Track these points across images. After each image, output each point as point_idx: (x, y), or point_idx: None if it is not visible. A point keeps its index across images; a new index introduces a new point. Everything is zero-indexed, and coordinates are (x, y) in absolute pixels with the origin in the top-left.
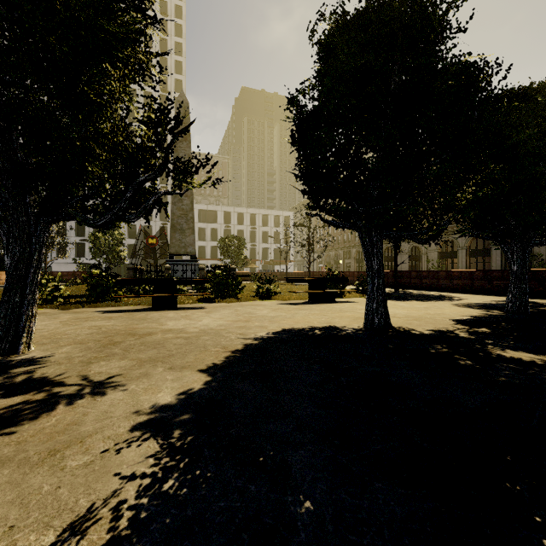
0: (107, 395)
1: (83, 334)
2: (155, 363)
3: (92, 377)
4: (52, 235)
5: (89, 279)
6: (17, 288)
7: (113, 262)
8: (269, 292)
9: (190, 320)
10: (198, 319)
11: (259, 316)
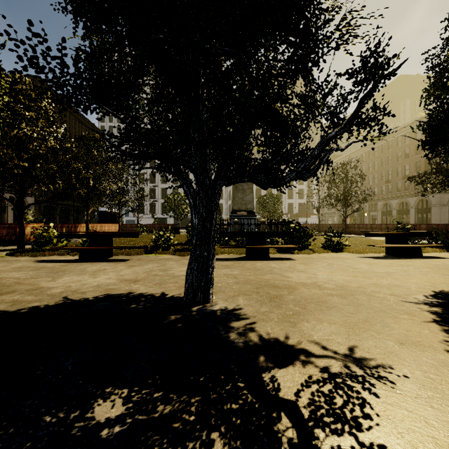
0: (398, 383)
1: (232, 283)
2: (369, 332)
3: (328, 346)
4: (144, 198)
5: (192, 231)
6: (205, 244)
7: (180, 217)
8: (337, 244)
9: (304, 272)
10: (310, 272)
11: (370, 272)
